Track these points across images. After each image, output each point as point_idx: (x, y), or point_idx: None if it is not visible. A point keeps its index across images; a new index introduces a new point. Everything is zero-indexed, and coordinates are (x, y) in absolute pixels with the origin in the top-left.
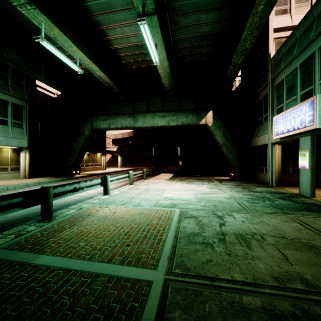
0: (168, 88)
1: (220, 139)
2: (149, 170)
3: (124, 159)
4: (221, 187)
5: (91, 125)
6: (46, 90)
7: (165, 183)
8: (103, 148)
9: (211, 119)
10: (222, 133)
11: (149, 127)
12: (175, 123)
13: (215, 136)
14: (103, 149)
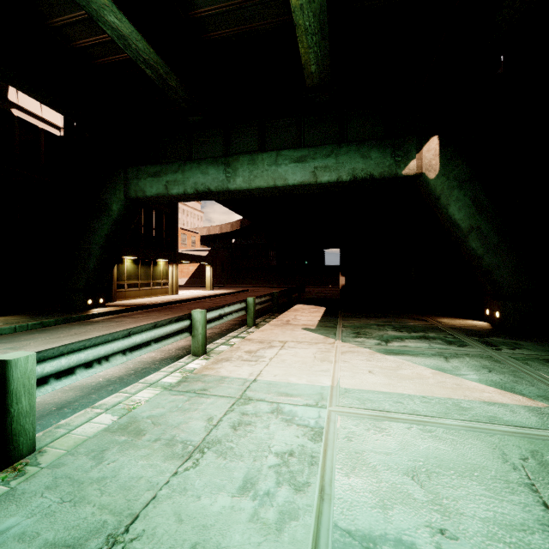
0: (315, 79)
1: (464, 214)
2: (264, 300)
3: (221, 272)
4: (548, 385)
5: (124, 190)
6: (37, 118)
7: (313, 350)
8: (170, 249)
9: (436, 159)
10: (468, 198)
11: (265, 190)
12: (334, 174)
13: (447, 206)
14: (171, 250)
